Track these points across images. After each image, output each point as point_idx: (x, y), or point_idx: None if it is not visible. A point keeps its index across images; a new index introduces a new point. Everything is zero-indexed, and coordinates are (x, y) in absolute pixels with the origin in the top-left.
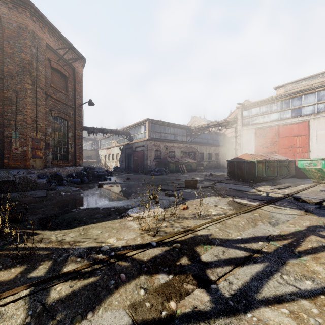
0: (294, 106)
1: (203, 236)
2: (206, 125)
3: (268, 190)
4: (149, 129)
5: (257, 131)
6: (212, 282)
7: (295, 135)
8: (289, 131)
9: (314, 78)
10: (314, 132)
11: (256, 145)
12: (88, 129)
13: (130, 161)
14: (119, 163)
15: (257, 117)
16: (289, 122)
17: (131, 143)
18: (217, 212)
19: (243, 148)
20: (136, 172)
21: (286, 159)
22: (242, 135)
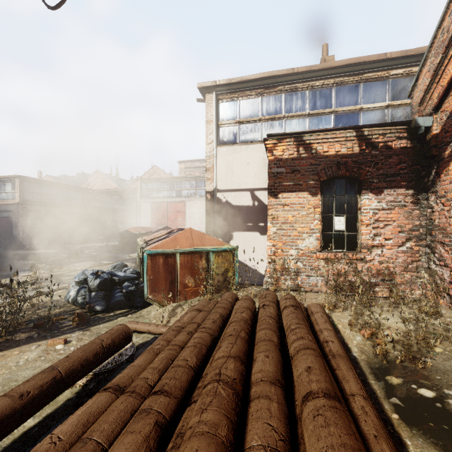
0: (177, 188)
1: (65, 274)
2: (108, 190)
3: (135, 255)
4: (22, 189)
5: (152, 205)
6: (63, 282)
7: (178, 211)
8: (174, 207)
9: (203, 162)
10: (188, 210)
11: (152, 217)
12: None
13: None
14: None
15: (153, 191)
16: (174, 200)
17: None
18: (82, 268)
19: (142, 218)
20: None
21: None
22: (141, 207)
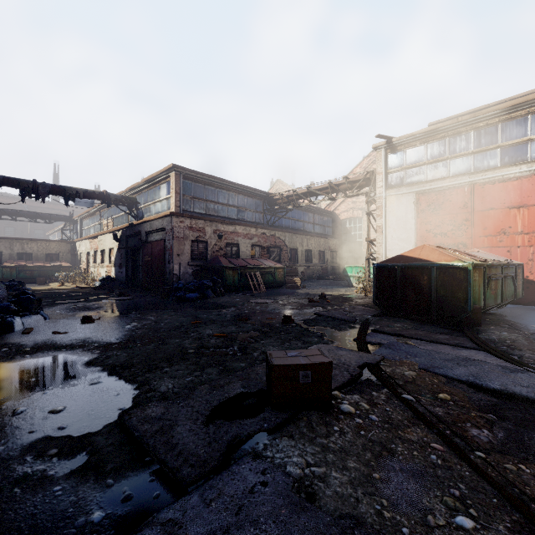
0: (510, 140)
1: None
2: (306, 189)
3: None
4: (178, 191)
5: (421, 199)
6: None
7: (514, 206)
8: (498, 196)
9: None
10: None
11: (419, 231)
12: (18, 183)
13: (137, 266)
14: (113, 270)
15: (420, 166)
16: (497, 175)
17: (138, 225)
18: None
19: (388, 235)
20: (148, 292)
21: (509, 261)
22: (386, 209)
